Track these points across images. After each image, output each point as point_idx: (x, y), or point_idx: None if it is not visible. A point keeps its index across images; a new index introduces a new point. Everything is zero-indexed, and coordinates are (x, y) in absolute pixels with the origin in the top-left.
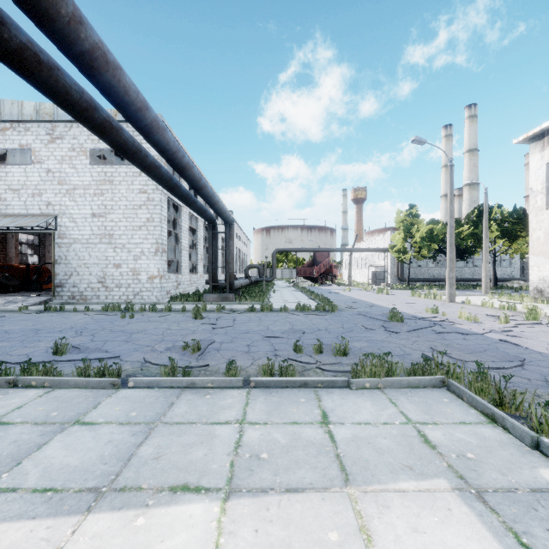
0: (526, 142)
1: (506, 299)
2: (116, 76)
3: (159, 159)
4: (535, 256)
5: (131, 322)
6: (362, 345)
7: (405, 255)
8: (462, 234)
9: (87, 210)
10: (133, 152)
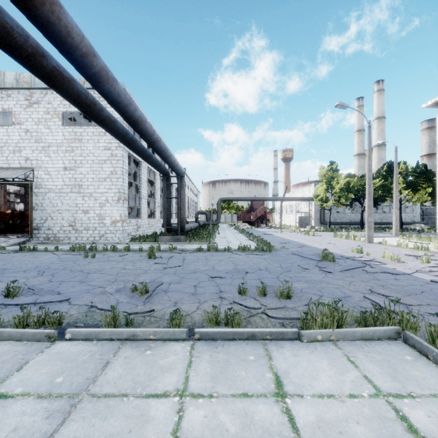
0: (433, 107)
1: (416, 240)
2: (54, 13)
3: (121, 121)
4: None
5: (92, 262)
6: (302, 286)
7: (326, 203)
8: (374, 186)
9: (60, 164)
10: (87, 104)
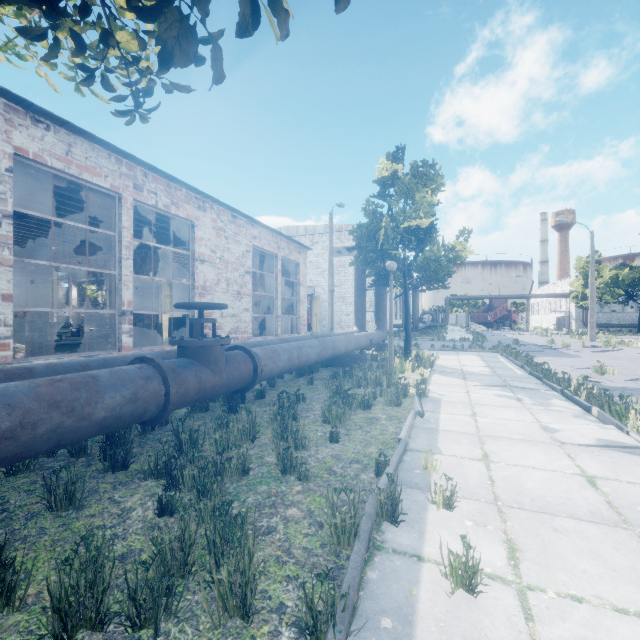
0: None
1: None
2: None
3: None
4: None
5: None
6: None
7: (586, 300)
8: None
9: None
10: None
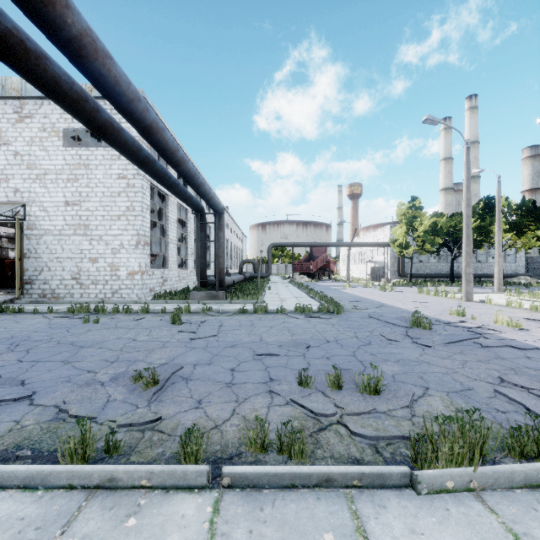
0: None
1: (528, 298)
2: None
3: (141, 141)
4: None
5: (92, 329)
6: (393, 369)
7: (407, 249)
8: None
9: (60, 198)
10: (72, 99)
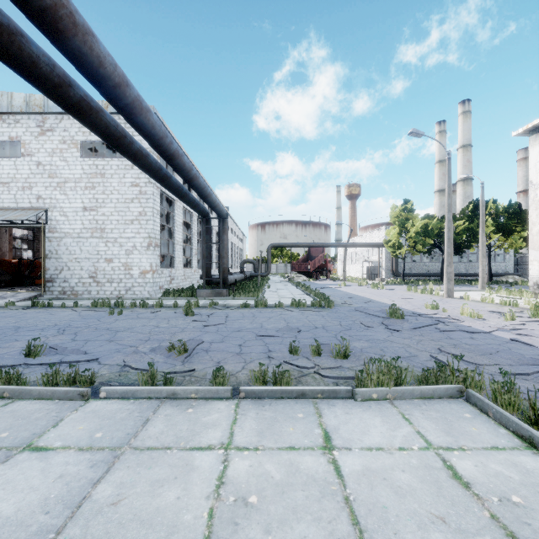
0: (525, 135)
1: (505, 295)
2: (87, 43)
3: (152, 152)
4: (535, 250)
5: (119, 319)
6: (363, 345)
7: (400, 250)
8: (458, 229)
9: (78, 204)
10: (116, 137)
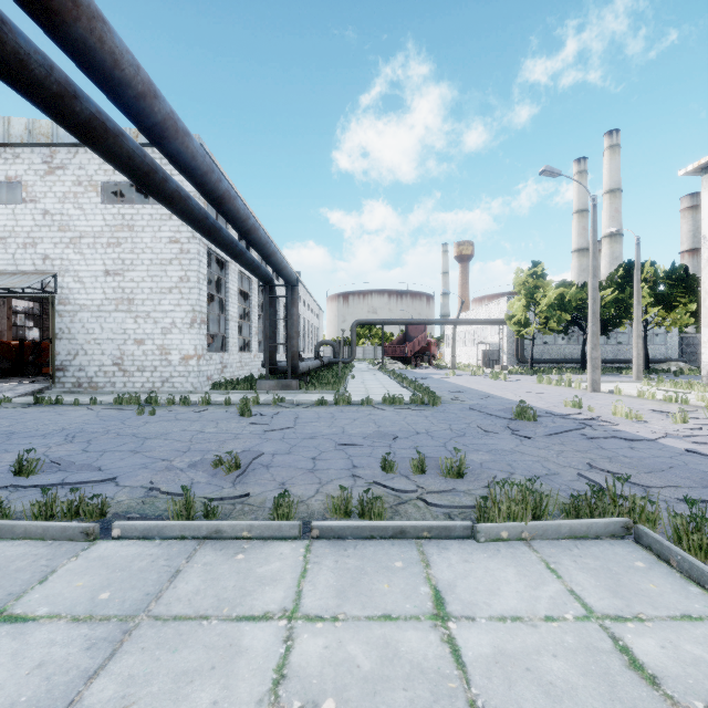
0: (696, 174)
1: (669, 388)
2: (95, 32)
3: (197, 197)
4: None
5: (150, 422)
6: (483, 458)
7: (527, 328)
8: (604, 300)
9: (99, 266)
10: (143, 172)
